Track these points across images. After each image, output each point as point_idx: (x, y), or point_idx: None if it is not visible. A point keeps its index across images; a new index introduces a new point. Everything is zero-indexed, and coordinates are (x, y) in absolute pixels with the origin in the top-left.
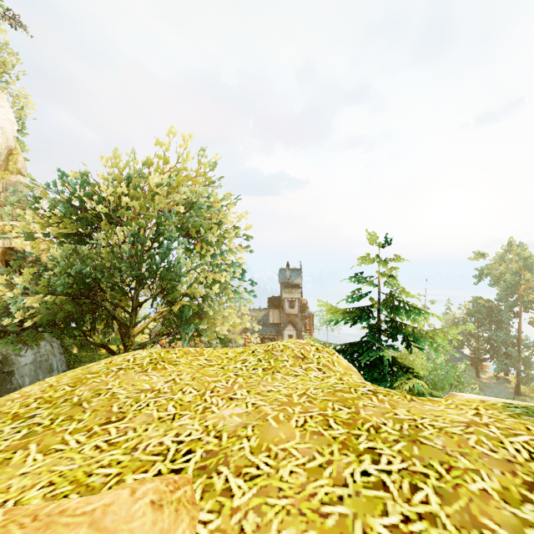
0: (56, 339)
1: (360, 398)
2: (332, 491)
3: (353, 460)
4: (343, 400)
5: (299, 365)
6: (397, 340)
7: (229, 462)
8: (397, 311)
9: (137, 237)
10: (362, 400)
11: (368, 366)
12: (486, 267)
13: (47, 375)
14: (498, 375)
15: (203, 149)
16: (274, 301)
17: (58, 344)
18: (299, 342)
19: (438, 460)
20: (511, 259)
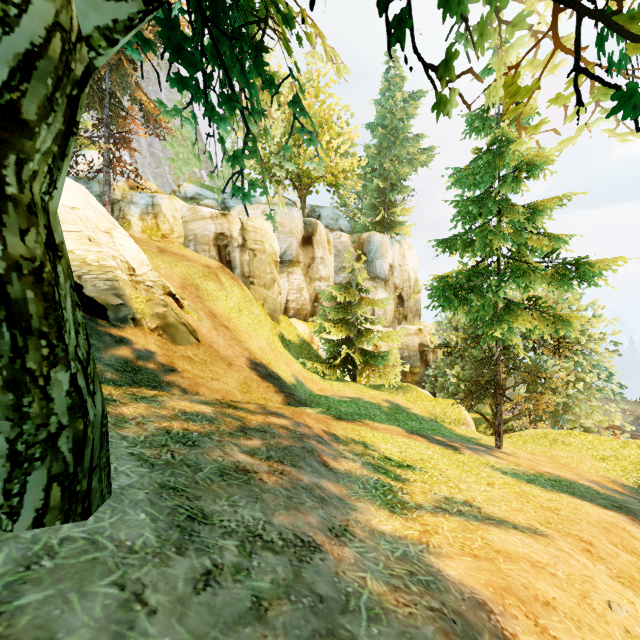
0: None
1: None
2: (633, 468)
3: None
4: None
5: (639, 450)
6: None
7: (605, 459)
8: None
9: None
10: None
11: None
12: None
13: None
14: None
15: None
16: None
17: None
18: None
19: None
20: None
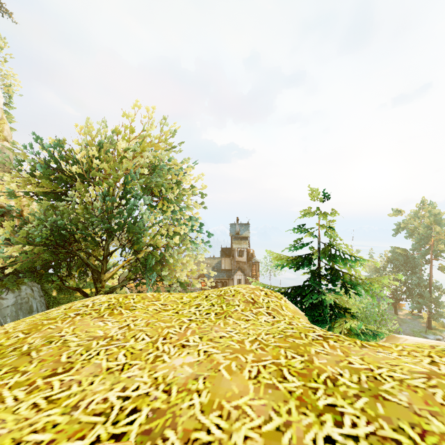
0: (37, 283)
1: (311, 344)
2: None
3: (313, 422)
4: (295, 347)
5: (249, 310)
6: (336, 285)
7: (176, 424)
8: (336, 259)
9: (107, 195)
10: (314, 346)
11: (310, 308)
12: (403, 222)
13: (27, 315)
14: (412, 312)
15: (164, 119)
16: (226, 251)
17: (39, 288)
18: (249, 287)
19: (407, 421)
20: (424, 215)
